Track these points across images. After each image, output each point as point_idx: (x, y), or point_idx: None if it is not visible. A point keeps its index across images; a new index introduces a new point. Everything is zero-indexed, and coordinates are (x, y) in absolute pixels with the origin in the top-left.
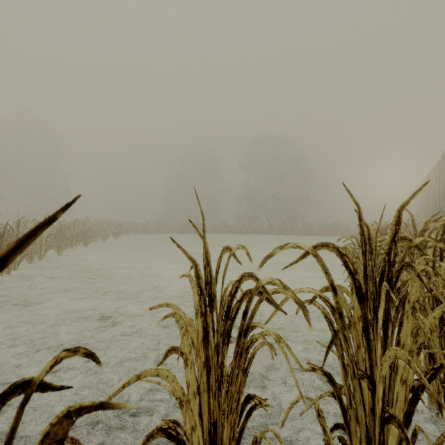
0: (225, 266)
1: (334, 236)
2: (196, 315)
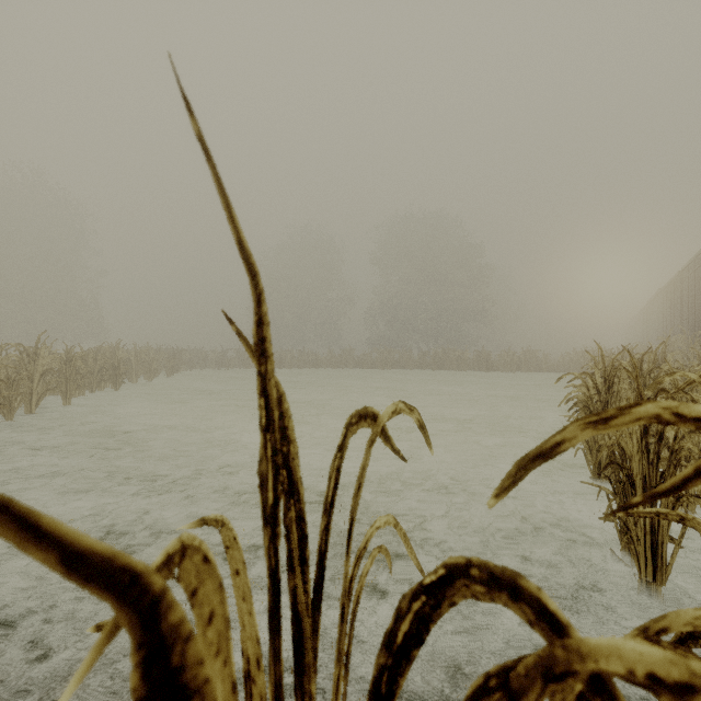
0: (358, 477)
1: (525, 372)
2: (246, 685)
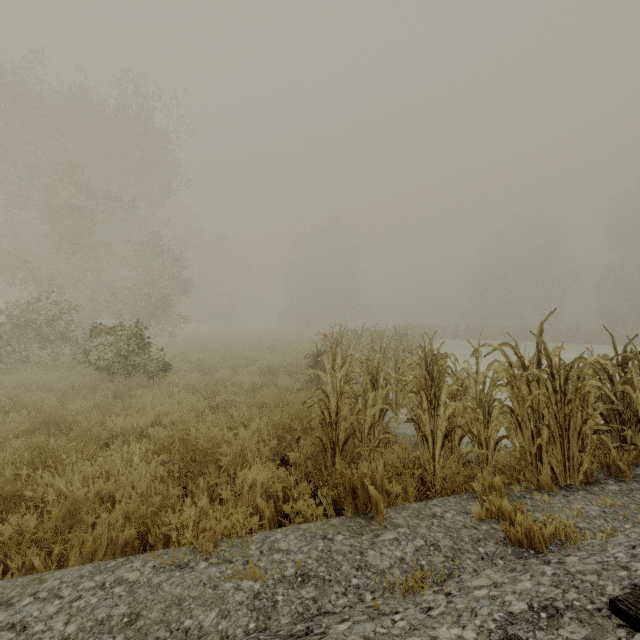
0: None
1: None
2: None
